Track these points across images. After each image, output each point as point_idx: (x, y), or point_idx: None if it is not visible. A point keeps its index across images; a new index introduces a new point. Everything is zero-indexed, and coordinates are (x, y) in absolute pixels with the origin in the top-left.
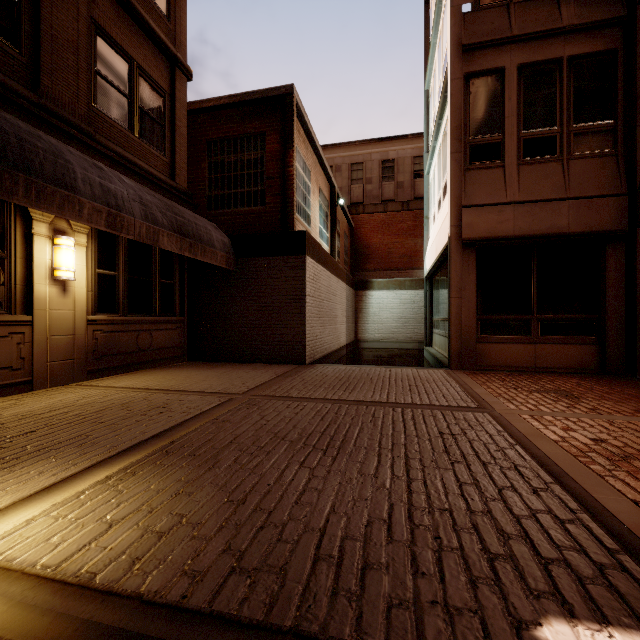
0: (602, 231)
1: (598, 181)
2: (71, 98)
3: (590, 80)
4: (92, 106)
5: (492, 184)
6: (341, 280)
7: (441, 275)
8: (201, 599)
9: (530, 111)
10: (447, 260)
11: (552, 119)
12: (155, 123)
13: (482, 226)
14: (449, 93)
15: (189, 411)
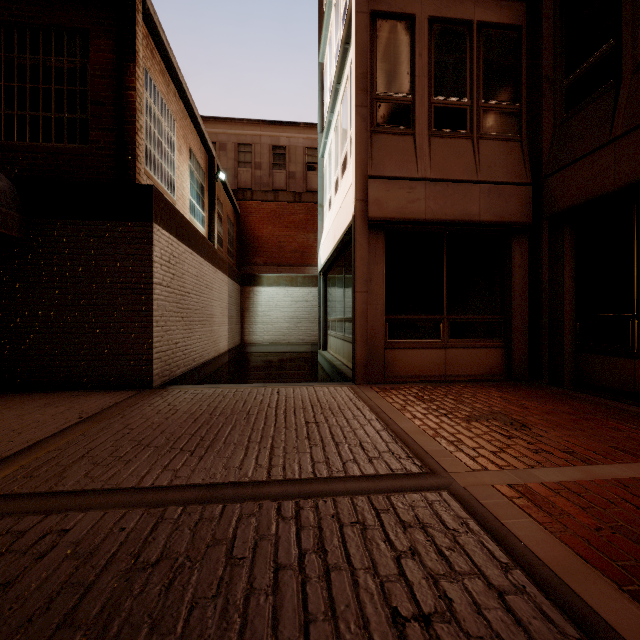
0: (510, 222)
1: (506, 166)
2: None
3: (498, 54)
4: None
5: (402, 154)
6: (220, 271)
7: (338, 268)
8: None
9: (441, 75)
10: (346, 250)
11: (463, 89)
12: None
13: (391, 204)
14: (353, 30)
15: None
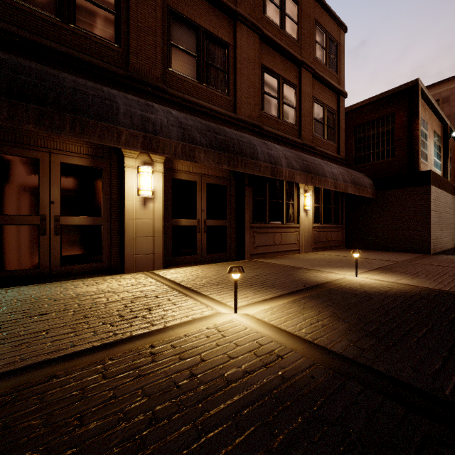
0: None
1: None
2: (308, 135)
3: None
4: (312, 134)
5: None
6: (454, 196)
7: None
8: (444, 290)
9: None
10: None
11: None
12: (331, 129)
13: None
14: None
15: (381, 264)
